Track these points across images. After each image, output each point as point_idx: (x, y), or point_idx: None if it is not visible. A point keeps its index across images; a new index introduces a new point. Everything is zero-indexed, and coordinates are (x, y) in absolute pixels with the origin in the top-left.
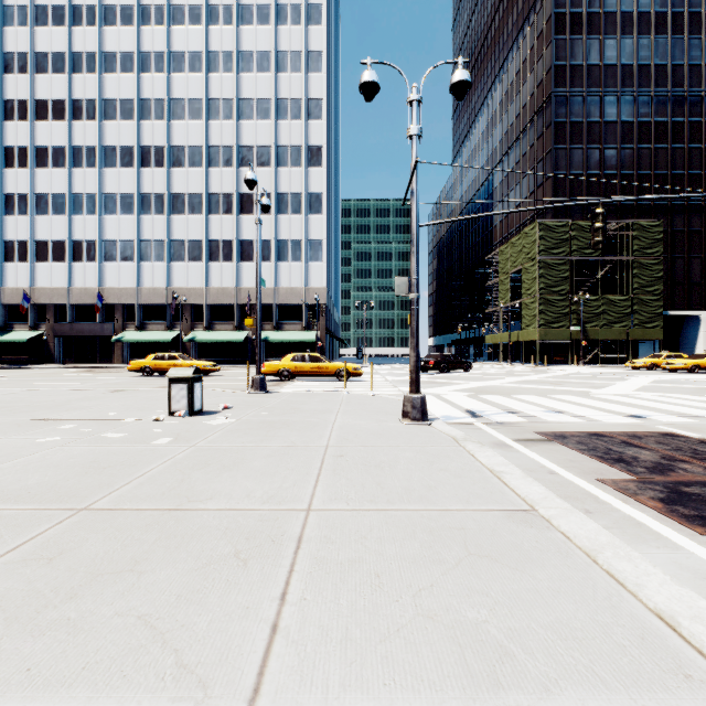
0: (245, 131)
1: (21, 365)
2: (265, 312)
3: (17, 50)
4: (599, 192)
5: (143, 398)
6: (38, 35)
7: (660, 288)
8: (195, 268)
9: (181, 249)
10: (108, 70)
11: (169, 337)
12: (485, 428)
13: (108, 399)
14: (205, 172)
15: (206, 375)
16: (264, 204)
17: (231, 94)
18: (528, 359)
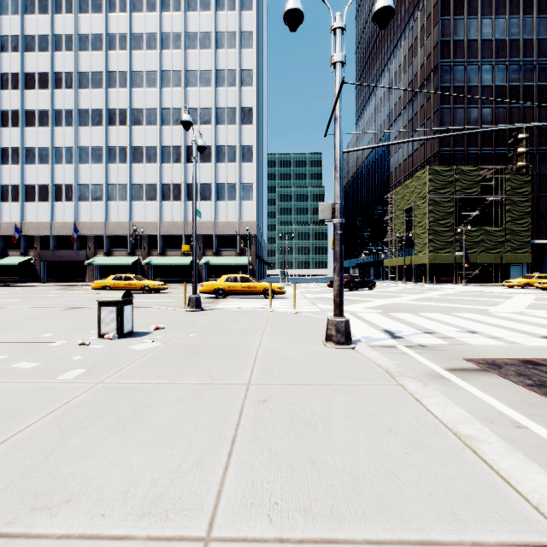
0: (191, 96)
1: (13, 284)
2: (207, 241)
3: (10, 33)
4: (477, 143)
5: (88, 317)
6: (27, 22)
7: (528, 221)
8: (151, 206)
9: (140, 191)
10: (82, 48)
11: (130, 261)
12: (411, 353)
13: (56, 318)
14: (159, 129)
15: (156, 293)
16: (199, 145)
17: (179, 66)
18: (419, 278)
